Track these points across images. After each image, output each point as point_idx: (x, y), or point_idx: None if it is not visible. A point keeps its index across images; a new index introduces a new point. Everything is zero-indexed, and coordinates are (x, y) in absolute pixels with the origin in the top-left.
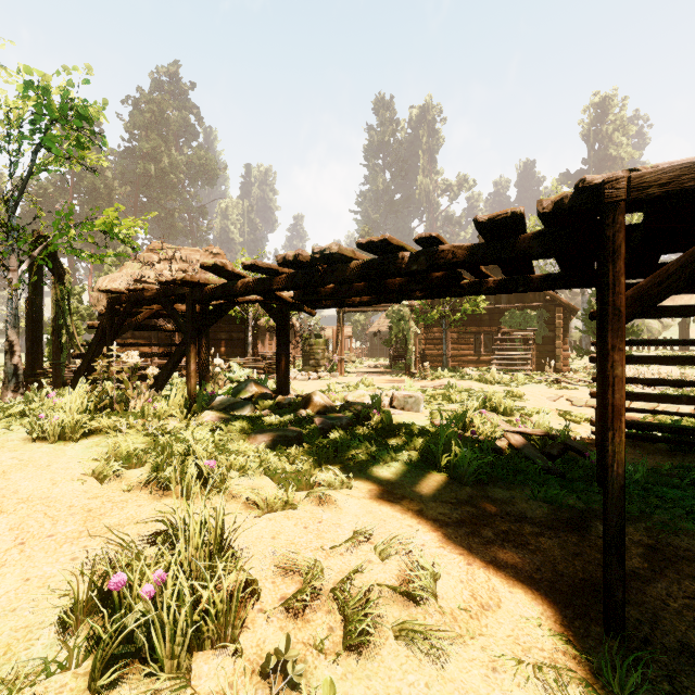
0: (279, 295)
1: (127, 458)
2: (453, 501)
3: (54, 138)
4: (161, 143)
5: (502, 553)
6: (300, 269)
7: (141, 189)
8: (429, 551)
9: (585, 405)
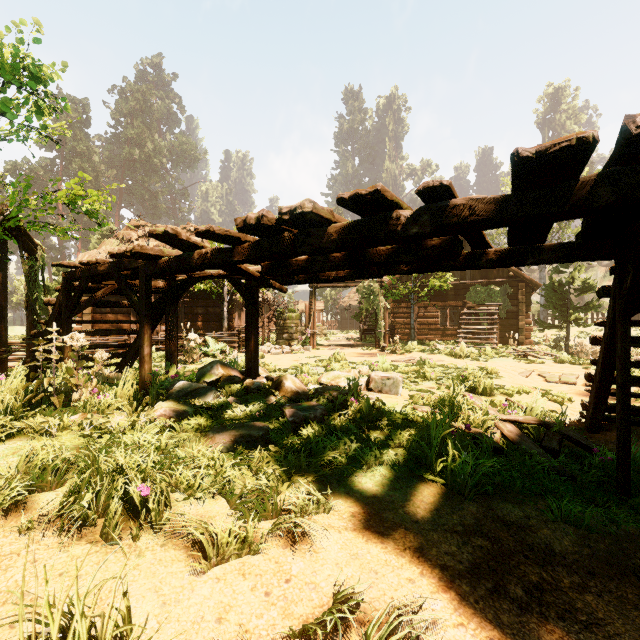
0: (245, 269)
1: (40, 478)
2: (458, 528)
3: (8, 102)
4: (145, 130)
5: (546, 633)
6: (265, 236)
7: (127, 172)
8: (445, 635)
9: (560, 381)
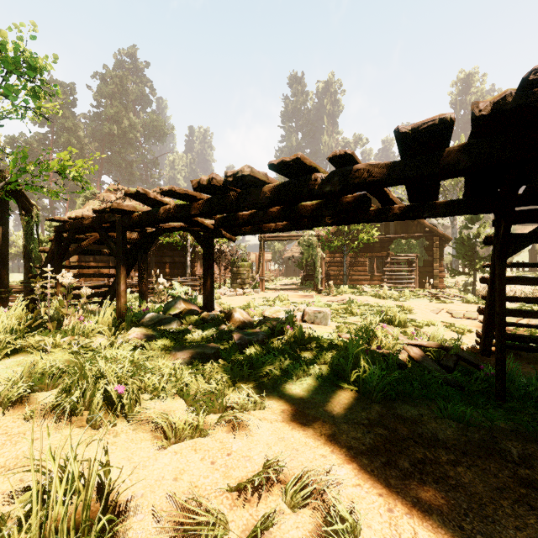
0: (201, 222)
1: (40, 381)
2: (364, 421)
3: (10, 87)
4: (122, 109)
5: (423, 491)
6: (215, 195)
7: (107, 145)
8: (345, 491)
9: (464, 317)
